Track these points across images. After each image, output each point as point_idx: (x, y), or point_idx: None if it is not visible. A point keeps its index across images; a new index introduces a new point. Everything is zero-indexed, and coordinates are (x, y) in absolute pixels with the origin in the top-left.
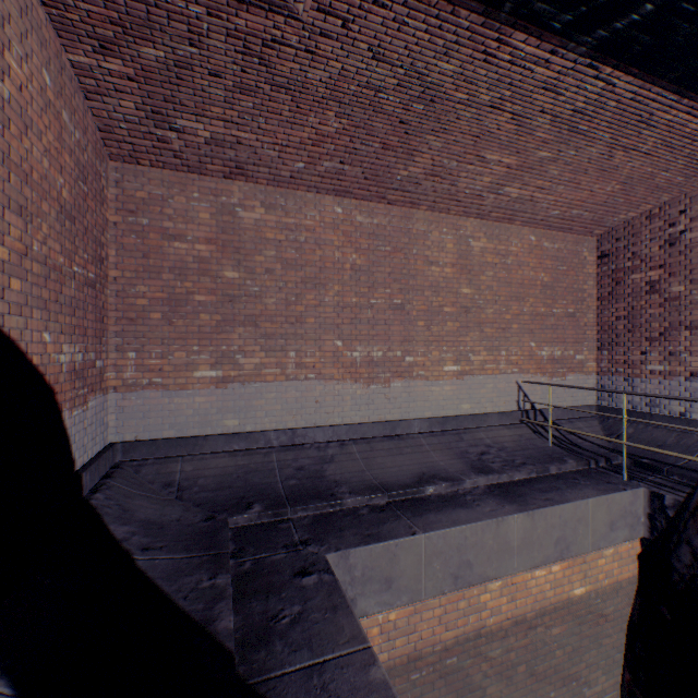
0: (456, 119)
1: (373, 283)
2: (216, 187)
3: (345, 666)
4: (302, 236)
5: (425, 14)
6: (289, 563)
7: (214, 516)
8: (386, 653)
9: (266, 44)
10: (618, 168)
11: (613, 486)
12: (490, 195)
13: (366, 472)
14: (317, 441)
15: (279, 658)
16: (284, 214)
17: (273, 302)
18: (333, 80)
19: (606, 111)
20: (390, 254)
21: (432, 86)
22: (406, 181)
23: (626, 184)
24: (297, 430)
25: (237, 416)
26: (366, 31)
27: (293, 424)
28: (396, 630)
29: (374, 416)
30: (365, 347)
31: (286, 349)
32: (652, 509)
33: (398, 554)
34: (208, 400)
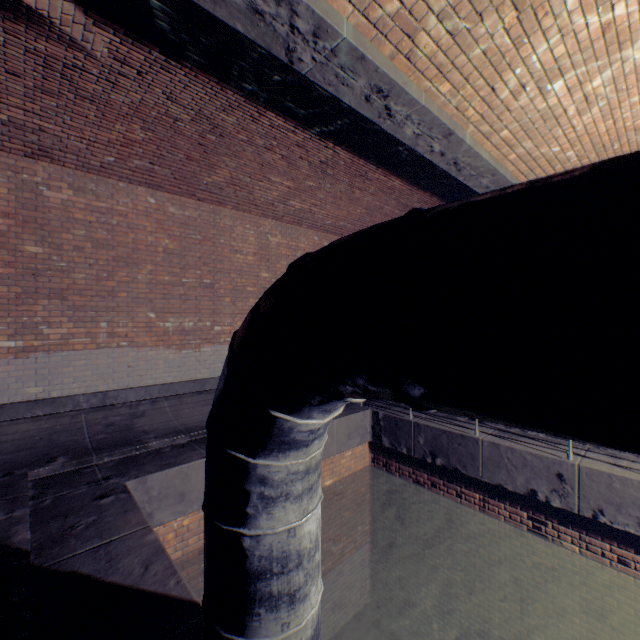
0: (243, 151)
1: (185, 264)
2: (16, 163)
3: (127, 539)
4: (115, 219)
5: (203, 86)
6: (90, 493)
7: (12, 472)
8: (181, 551)
9: (68, 66)
10: (360, 200)
11: (353, 411)
12: (280, 205)
13: (175, 421)
14: (130, 400)
15: (73, 547)
16: (95, 198)
17: (83, 277)
18: (135, 104)
19: (341, 166)
20: (201, 242)
21: (219, 127)
22: (212, 185)
23: (368, 210)
24: (109, 392)
25: (41, 383)
26: (159, 82)
27: (105, 388)
28: (190, 532)
29: (186, 376)
30: (178, 318)
31: (97, 320)
32: (374, 422)
33: (191, 474)
34: (6, 370)
